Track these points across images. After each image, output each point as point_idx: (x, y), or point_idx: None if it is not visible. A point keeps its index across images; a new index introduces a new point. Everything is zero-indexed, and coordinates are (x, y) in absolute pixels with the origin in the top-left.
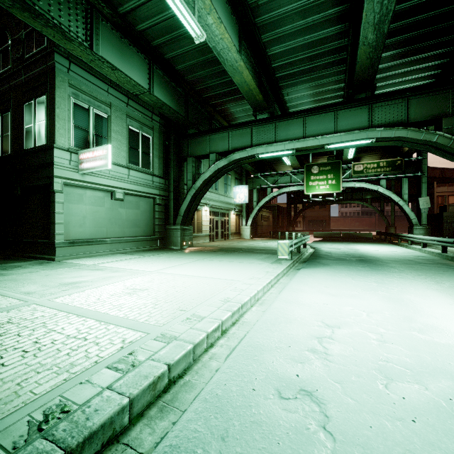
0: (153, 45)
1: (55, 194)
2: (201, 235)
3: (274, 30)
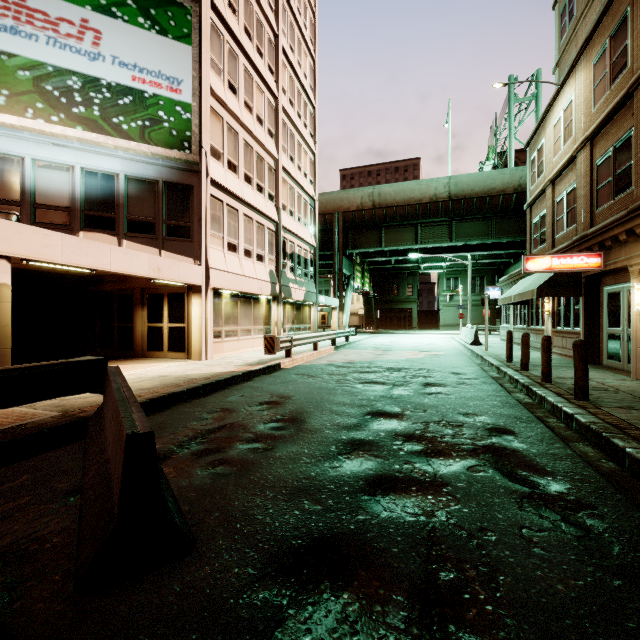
0: None
1: (440, 310)
2: None
3: None
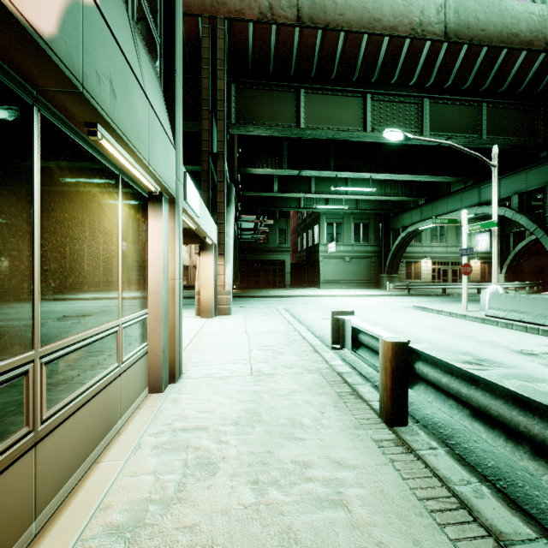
0: None
1: (320, 263)
2: (418, 281)
3: None
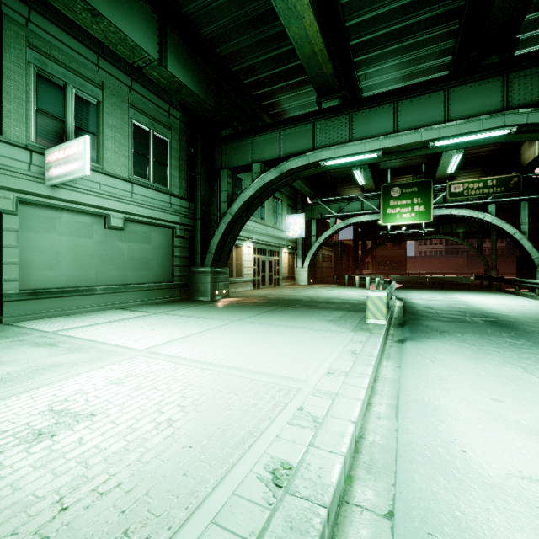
0: None
1: (3, 217)
2: (241, 280)
3: None
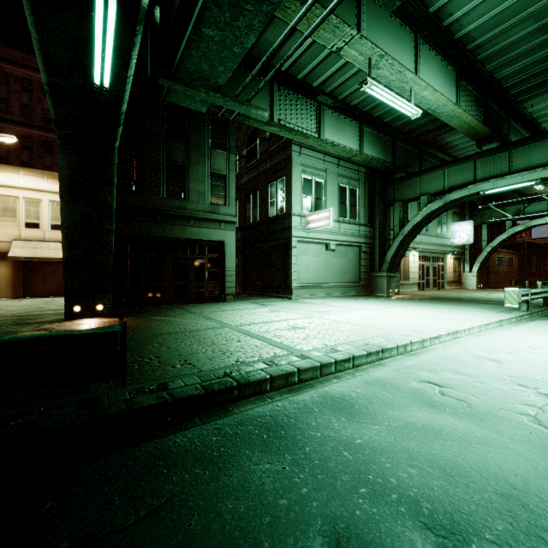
0: (364, 110)
1: (292, 250)
2: (407, 283)
3: (502, 57)
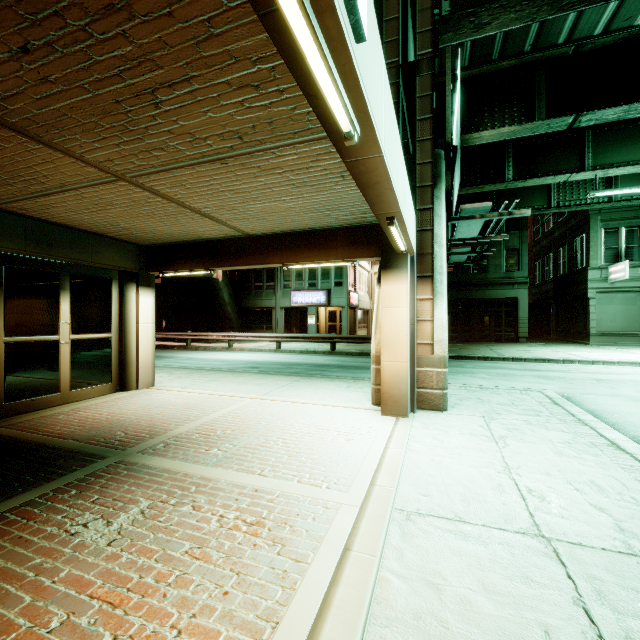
0: None
1: (589, 300)
2: None
3: None
